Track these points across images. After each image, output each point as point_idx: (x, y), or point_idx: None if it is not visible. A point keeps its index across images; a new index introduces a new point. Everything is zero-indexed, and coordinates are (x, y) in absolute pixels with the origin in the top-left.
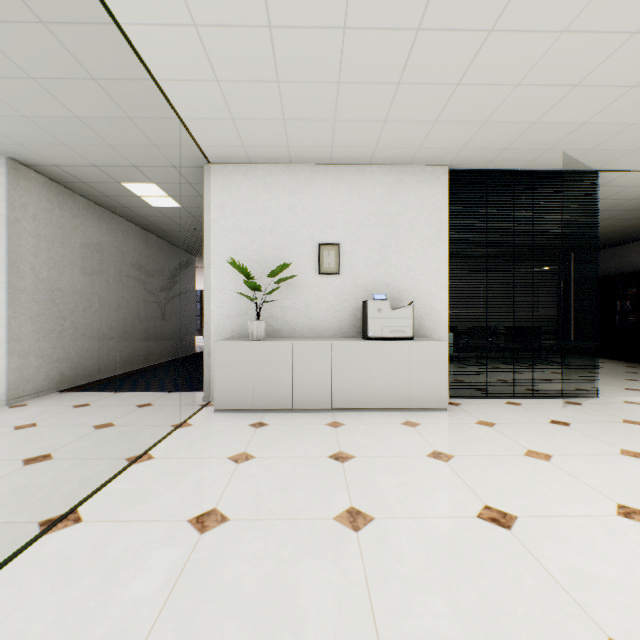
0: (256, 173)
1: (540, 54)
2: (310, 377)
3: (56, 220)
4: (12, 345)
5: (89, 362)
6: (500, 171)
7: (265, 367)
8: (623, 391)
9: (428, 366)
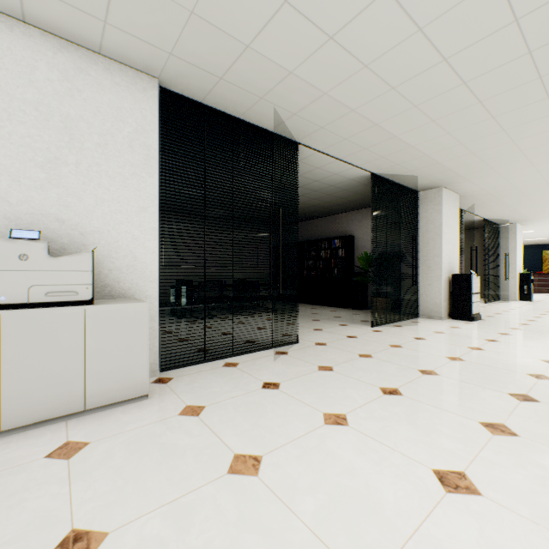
0: None
1: None
2: None
3: None
4: None
5: None
6: (220, 112)
7: None
8: (313, 332)
9: (118, 341)
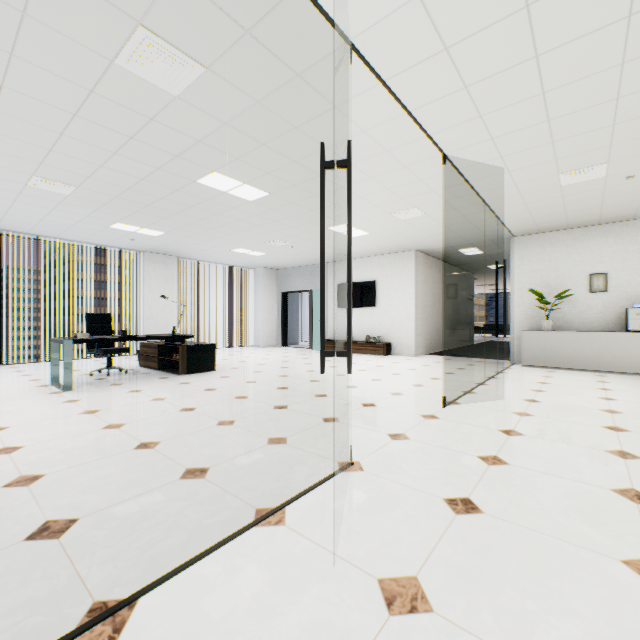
0: (543, 238)
1: None
2: (583, 352)
3: (425, 272)
4: (416, 331)
5: (433, 342)
6: None
7: (552, 345)
8: None
9: None
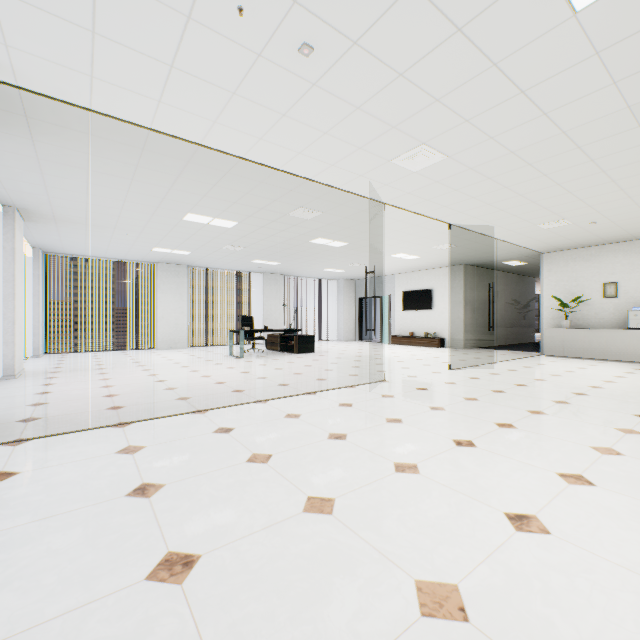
0: (566, 254)
1: None
2: (592, 345)
3: (474, 281)
4: (464, 329)
5: (483, 338)
6: None
7: (568, 339)
8: None
9: None
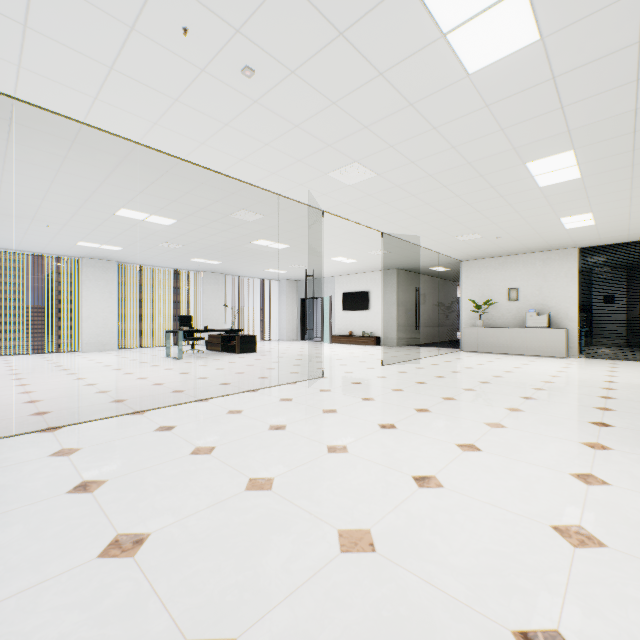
0: (480, 263)
1: (567, 235)
2: (499, 341)
3: (406, 284)
4: (397, 328)
5: (414, 337)
6: (614, 244)
7: (481, 337)
8: None
9: (554, 339)
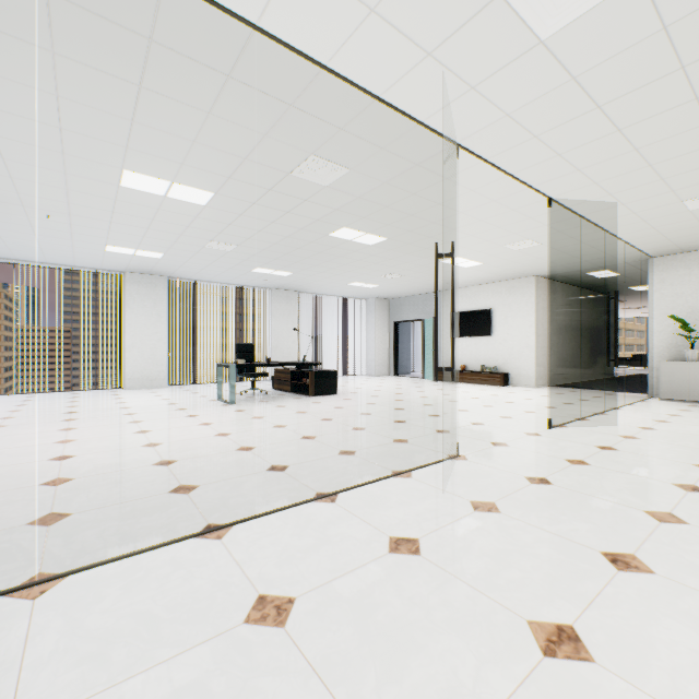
0: (689, 258)
1: None
2: None
3: (547, 298)
4: (536, 361)
5: (558, 373)
6: None
7: (697, 377)
8: None
9: None
